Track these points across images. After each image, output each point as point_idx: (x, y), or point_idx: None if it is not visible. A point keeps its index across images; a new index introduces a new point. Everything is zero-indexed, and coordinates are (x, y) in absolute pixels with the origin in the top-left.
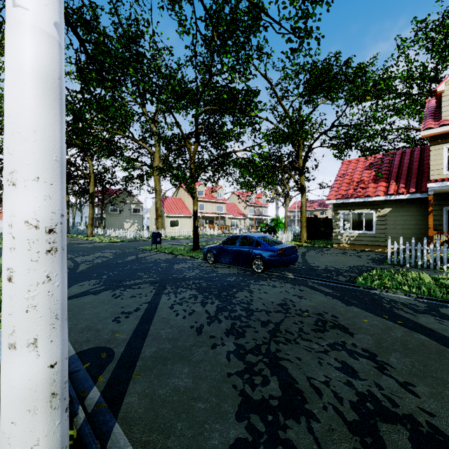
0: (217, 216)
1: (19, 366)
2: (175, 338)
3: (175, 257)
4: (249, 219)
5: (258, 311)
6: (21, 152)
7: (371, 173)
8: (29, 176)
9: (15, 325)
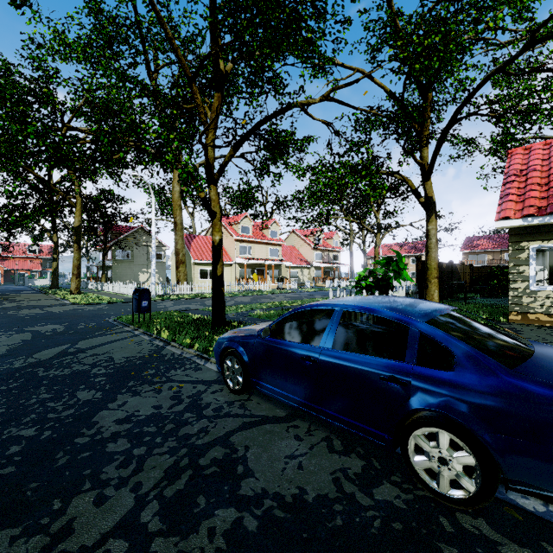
0: (270, 263)
1: None
2: None
3: (159, 350)
4: (315, 268)
5: None
6: None
7: None
8: None
9: None
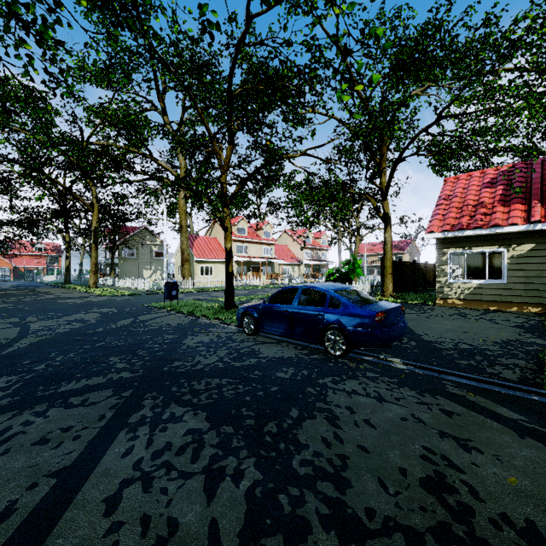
0: (264, 261)
1: None
2: None
3: (195, 320)
4: (305, 265)
5: (378, 529)
6: None
7: (495, 192)
8: None
9: None
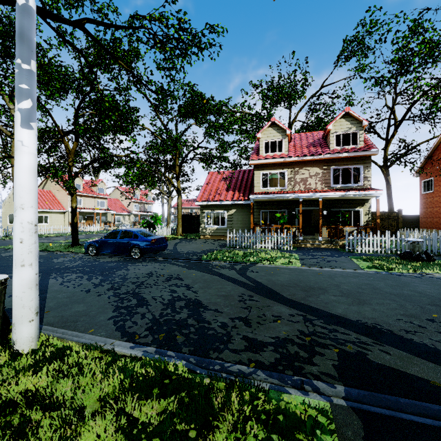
0: (98, 212)
1: (26, 272)
2: (70, 296)
3: (52, 253)
4: (134, 215)
5: (131, 278)
6: (26, 197)
7: (225, 184)
8: (29, 206)
9: (24, 258)
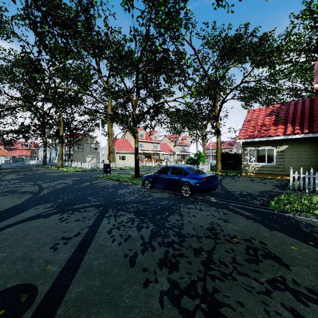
0: (154, 152)
1: None
2: (106, 271)
3: (120, 183)
4: (177, 154)
5: (189, 236)
6: None
7: (271, 119)
8: None
9: None
